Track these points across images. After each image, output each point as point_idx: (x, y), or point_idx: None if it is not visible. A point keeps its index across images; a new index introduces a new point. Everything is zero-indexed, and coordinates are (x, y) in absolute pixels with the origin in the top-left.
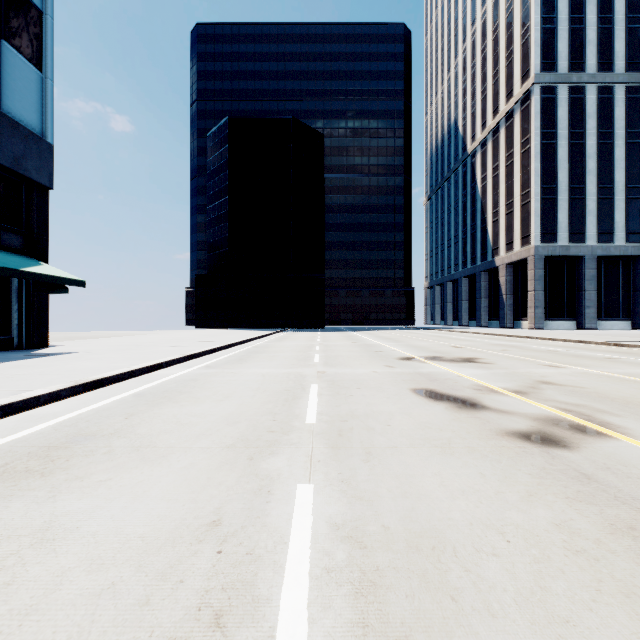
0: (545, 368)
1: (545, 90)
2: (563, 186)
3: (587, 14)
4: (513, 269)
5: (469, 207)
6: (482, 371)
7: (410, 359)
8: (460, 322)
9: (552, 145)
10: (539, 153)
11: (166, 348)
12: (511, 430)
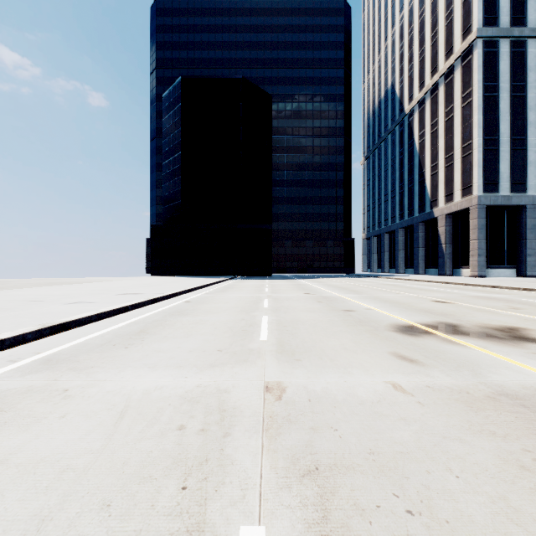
0: None
1: (487, 44)
2: (505, 137)
3: None
4: (452, 219)
5: (406, 163)
6: None
7: (416, 331)
8: (397, 270)
9: (494, 97)
10: (481, 105)
11: (55, 307)
12: None
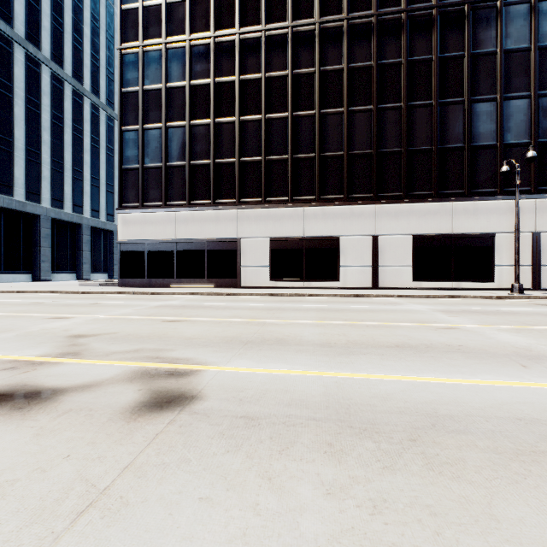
0: (56, 321)
1: (1, 37)
2: (21, 144)
3: (43, 1)
4: None
5: None
6: None
7: None
8: None
9: (9, 98)
10: None
11: None
12: (132, 406)
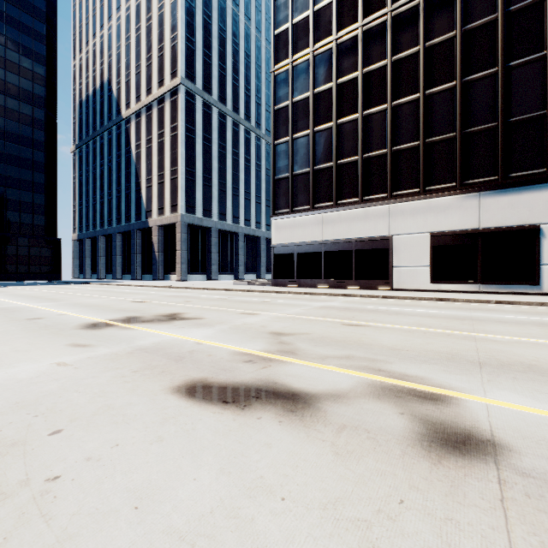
0: (249, 317)
1: (188, 94)
2: (200, 173)
3: (213, 56)
4: (164, 231)
5: (124, 168)
6: (209, 330)
7: (102, 326)
8: (115, 276)
9: (193, 139)
10: (184, 141)
11: None
12: (414, 438)
